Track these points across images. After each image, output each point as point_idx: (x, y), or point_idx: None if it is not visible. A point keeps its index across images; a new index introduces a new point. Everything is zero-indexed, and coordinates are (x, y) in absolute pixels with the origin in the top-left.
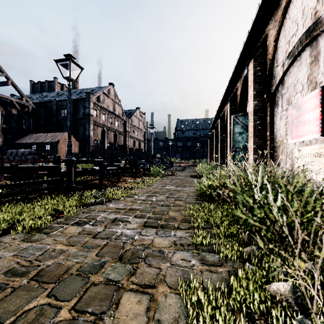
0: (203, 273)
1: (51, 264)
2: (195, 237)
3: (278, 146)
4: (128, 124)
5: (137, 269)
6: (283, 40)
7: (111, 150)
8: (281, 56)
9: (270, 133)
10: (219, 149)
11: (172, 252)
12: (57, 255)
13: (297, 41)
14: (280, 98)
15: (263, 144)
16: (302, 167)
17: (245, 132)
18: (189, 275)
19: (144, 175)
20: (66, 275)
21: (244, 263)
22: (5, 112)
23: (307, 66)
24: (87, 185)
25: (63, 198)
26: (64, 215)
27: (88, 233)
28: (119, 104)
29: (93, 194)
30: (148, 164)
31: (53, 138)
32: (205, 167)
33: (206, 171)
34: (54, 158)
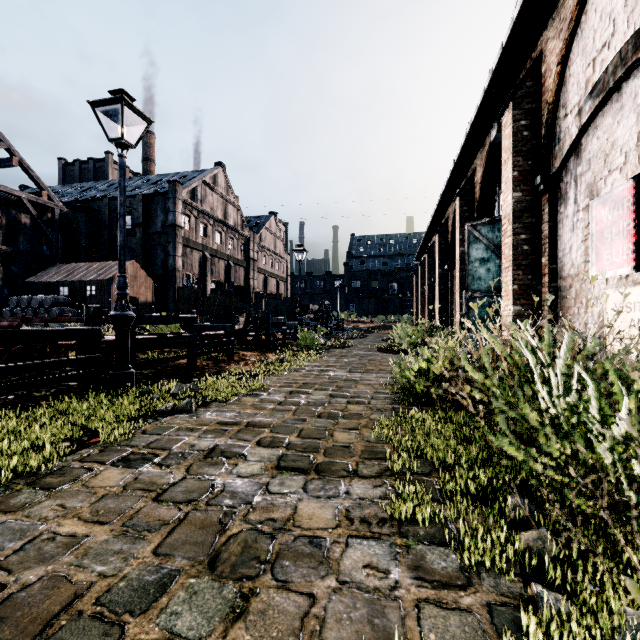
0: (422, 611)
1: (36, 581)
2: (397, 498)
3: (566, 286)
4: (254, 244)
5: (252, 598)
6: (580, 60)
7: (219, 297)
8: (574, 95)
9: (548, 259)
10: (438, 294)
11: (342, 544)
12: (58, 553)
13: (613, 57)
14: (571, 185)
15: (534, 283)
16: (626, 331)
17: (493, 259)
18: (386, 618)
19: (283, 347)
20: (63, 619)
21: (524, 579)
22: (6, 220)
23: (636, 110)
24: (163, 369)
25: (103, 399)
26: (99, 440)
27: (145, 486)
28: (236, 204)
29: (172, 389)
30: (293, 325)
31: (103, 272)
32: (409, 332)
33: (410, 340)
34: (87, 312)
